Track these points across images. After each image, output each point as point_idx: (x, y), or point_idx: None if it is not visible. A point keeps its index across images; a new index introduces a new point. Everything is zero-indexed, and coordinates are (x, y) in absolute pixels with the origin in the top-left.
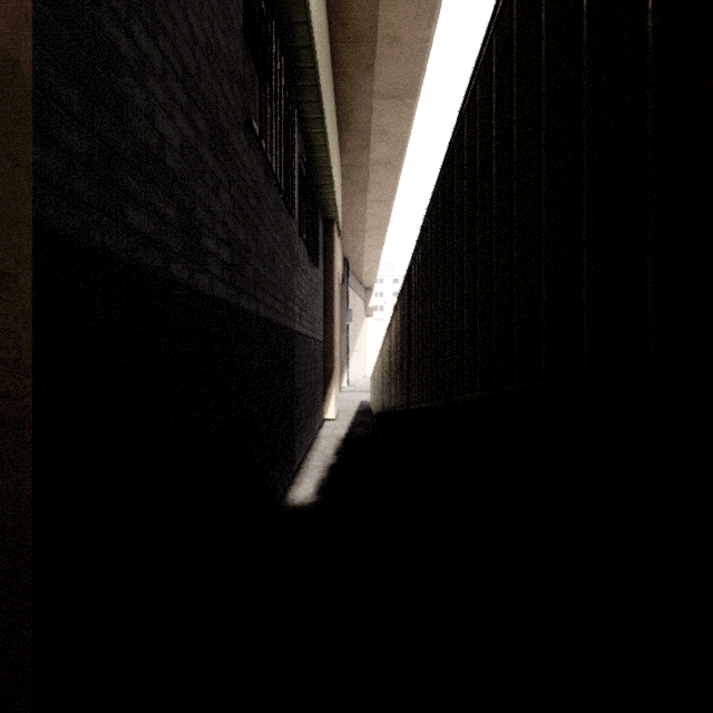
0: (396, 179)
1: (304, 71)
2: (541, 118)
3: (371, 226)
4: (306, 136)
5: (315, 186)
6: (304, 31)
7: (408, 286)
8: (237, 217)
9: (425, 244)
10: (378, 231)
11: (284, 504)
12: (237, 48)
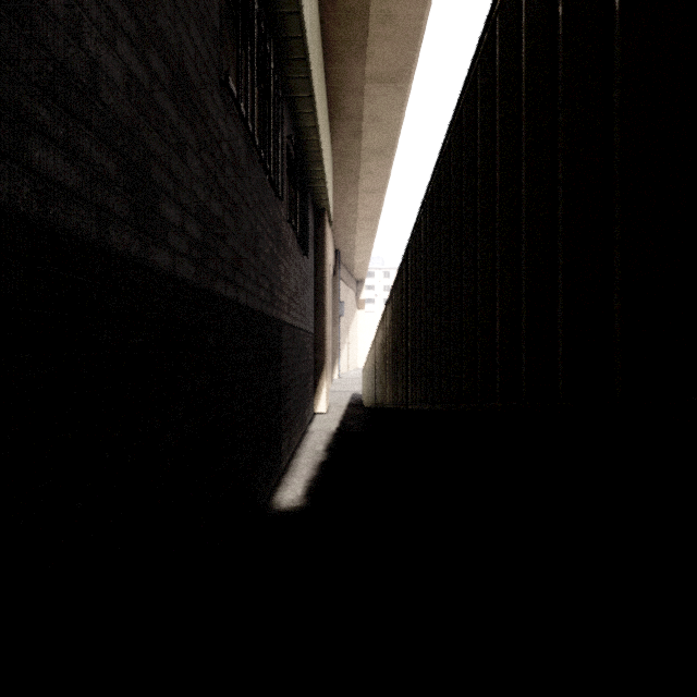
0: (388, 169)
1: (292, 42)
2: None
3: (363, 218)
4: (295, 117)
5: (305, 173)
6: None
7: (406, 269)
8: (211, 188)
9: (429, 214)
10: (369, 222)
11: (270, 508)
12: None
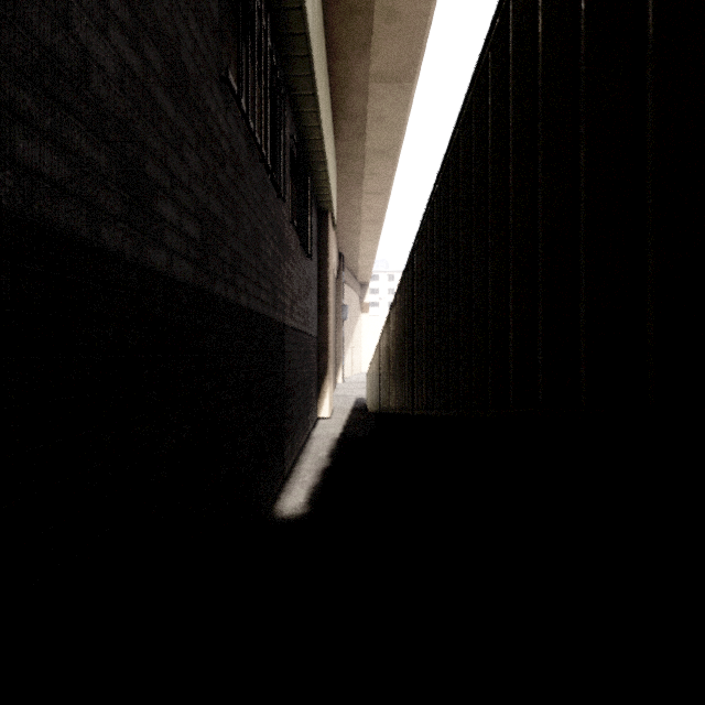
0: (392, 170)
1: (294, 39)
2: None
3: (367, 220)
4: (298, 116)
5: (309, 173)
6: None
7: (412, 270)
8: (210, 187)
9: (436, 212)
10: (373, 224)
11: (272, 515)
12: None
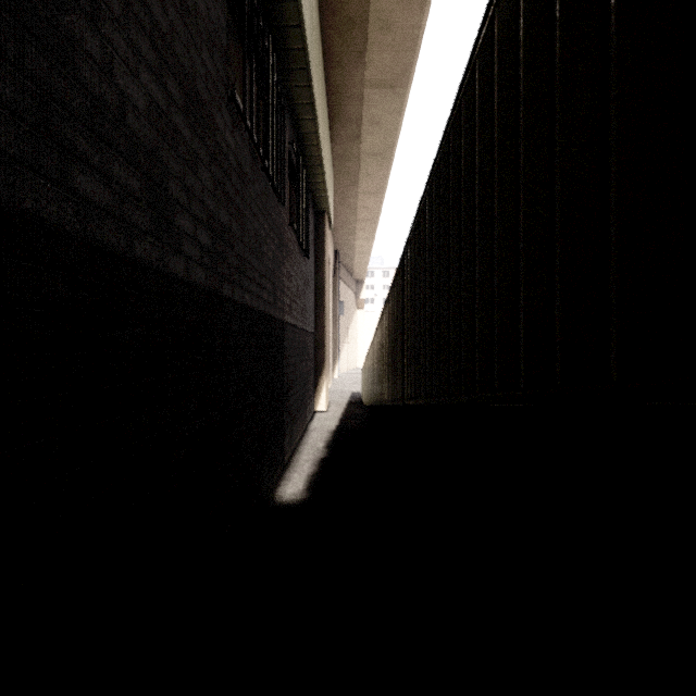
0: (387, 171)
1: (294, 53)
2: (610, 11)
3: (362, 219)
4: (297, 123)
5: (306, 176)
6: (293, 9)
7: (402, 273)
8: (219, 198)
9: (423, 224)
10: (369, 223)
11: (273, 501)
12: (219, 16)
